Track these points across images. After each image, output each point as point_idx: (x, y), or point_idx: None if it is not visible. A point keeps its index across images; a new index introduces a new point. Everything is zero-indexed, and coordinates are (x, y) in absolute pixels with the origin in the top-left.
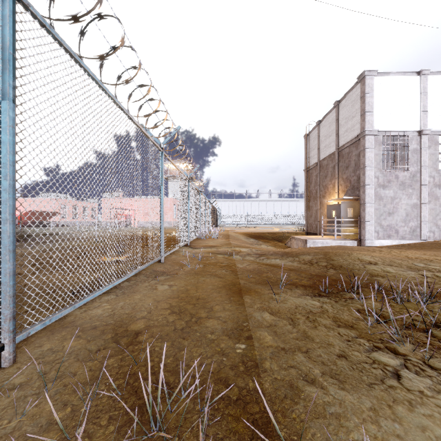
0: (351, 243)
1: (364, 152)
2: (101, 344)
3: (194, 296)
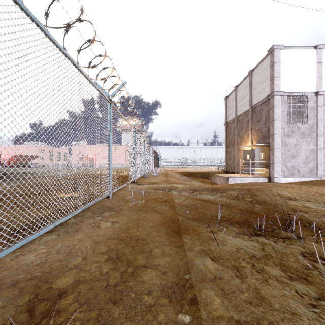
0: (262, 180)
1: (273, 109)
2: (10, 315)
3: (134, 236)
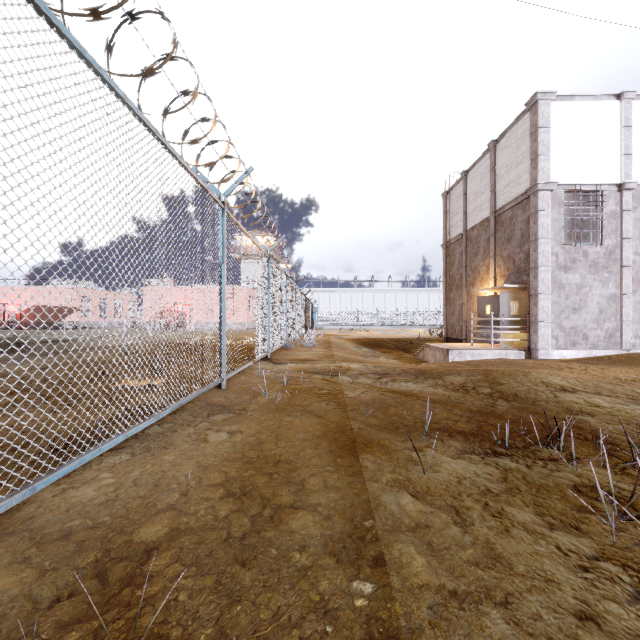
0: (515, 355)
1: (537, 216)
2: (67, 582)
3: (272, 456)
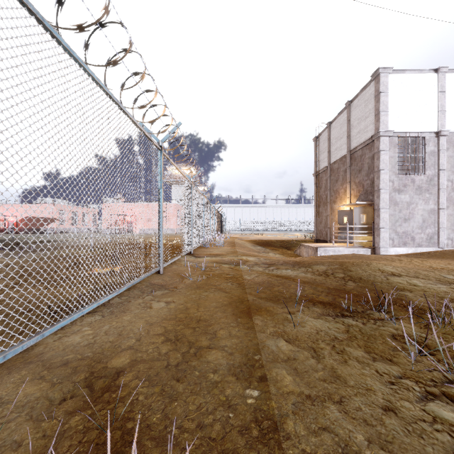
0: (364, 251)
1: (379, 154)
2: (69, 390)
3: (195, 317)
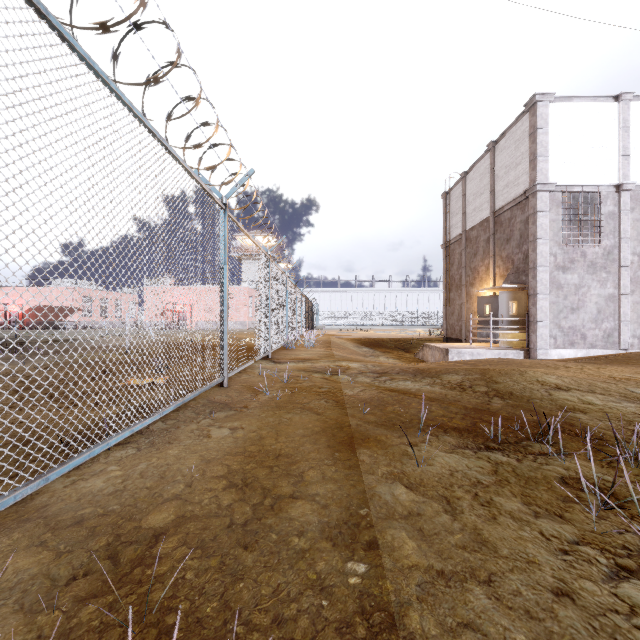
0: (514, 354)
1: (535, 217)
2: (81, 563)
3: (272, 451)
